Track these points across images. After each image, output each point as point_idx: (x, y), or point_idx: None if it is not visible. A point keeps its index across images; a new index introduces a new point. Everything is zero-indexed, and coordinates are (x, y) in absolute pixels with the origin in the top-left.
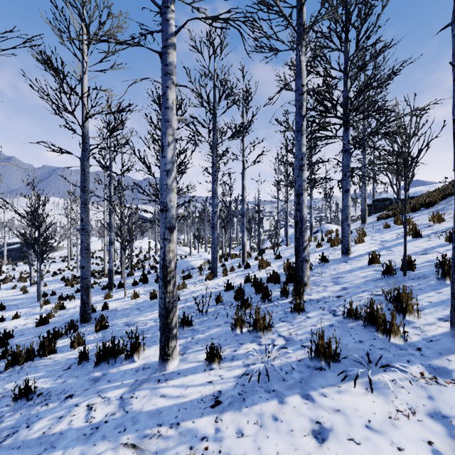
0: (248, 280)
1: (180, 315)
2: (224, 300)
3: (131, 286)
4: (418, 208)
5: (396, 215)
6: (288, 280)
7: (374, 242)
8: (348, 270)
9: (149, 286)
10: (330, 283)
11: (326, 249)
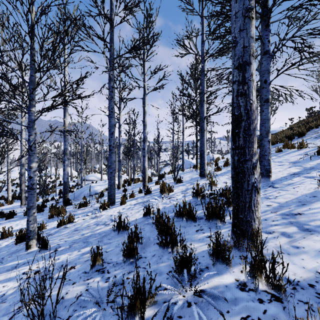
0: (148, 213)
1: (11, 303)
2: (107, 257)
3: (23, 216)
4: (292, 137)
5: (274, 143)
6: (209, 218)
7: (281, 163)
8: (295, 200)
9: (39, 216)
10: (291, 227)
11: (228, 172)
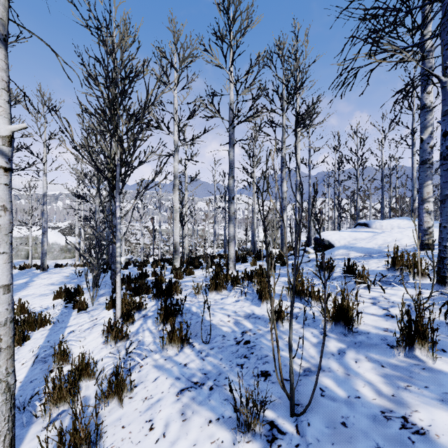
0: None
1: None
2: None
3: None
4: None
5: None
6: None
7: None
8: None
9: None
10: None
11: None
